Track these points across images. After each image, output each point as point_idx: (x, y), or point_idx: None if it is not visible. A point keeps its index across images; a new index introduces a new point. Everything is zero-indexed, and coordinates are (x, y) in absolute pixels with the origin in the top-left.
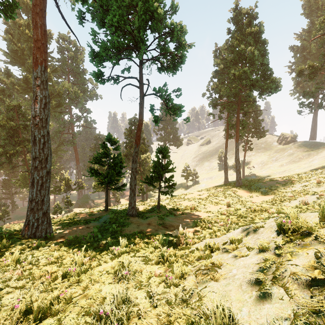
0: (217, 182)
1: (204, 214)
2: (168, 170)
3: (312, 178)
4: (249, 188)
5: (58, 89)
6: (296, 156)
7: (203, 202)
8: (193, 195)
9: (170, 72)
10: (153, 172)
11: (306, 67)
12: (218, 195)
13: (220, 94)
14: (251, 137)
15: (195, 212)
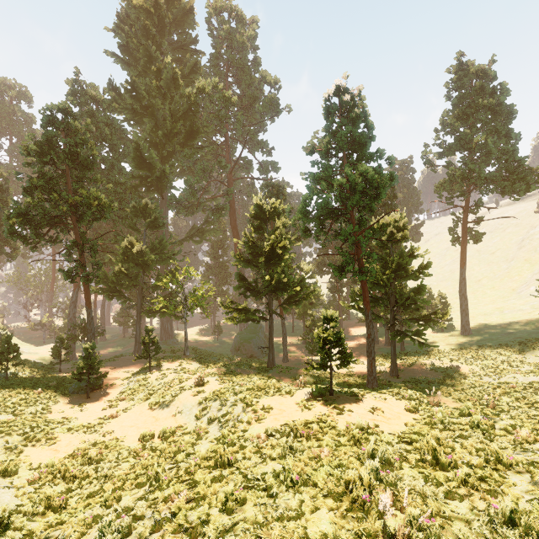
0: None
1: None
2: None
3: None
4: None
5: (186, 96)
6: None
7: None
8: None
9: None
10: None
11: None
12: None
13: None
14: None
15: None
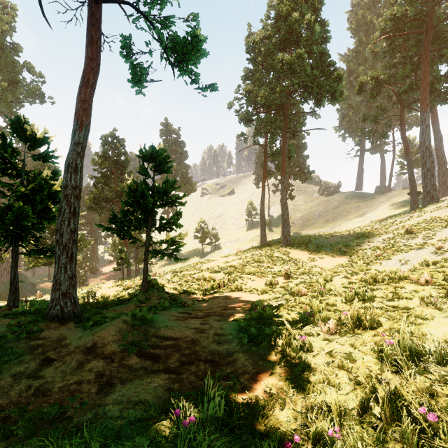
0: (246, 245)
1: (247, 295)
2: (168, 202)
3: (391, 228)
4: (305, 246)
5: None
6: (343, 209)
7: (239, 273)
8: (216, 263)
9: None
10: (128, 204)
11: (368, 80)
12: (260, 260)
13: (257, 102)
14: (293, 179)
15: (227, 292)
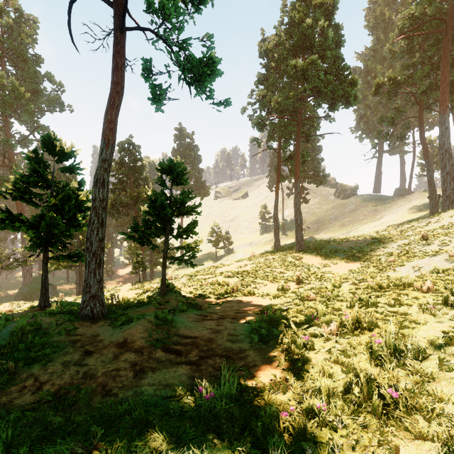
0: (259, 249)
1: (260, 300)
2: (184, 211)
3: (407, 234)
4: (319, 252)
5: None
6: (360, 213)
7: (252, 278)
8: (229, 268)
9: None
10: (149, 214)
11: (385, 81)
12: (273, 265)
13: (270, 107)
14: (307, 183)
15: (240, 297)
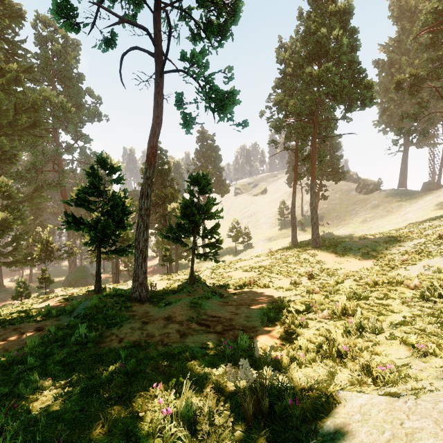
0: (278, 244)
1: (273, 292)
2: (209, 216)
3: (425, 233)
4: (334, 249)
5: (32, 98)
6: (383, 209)
7: (268, 273)
8: (248, 263)
9: (214, 34)
10: (181, 218)
11: (406, 77)
12: (288, 261)
13: (287, 110)
14: (326, 180)
15: (256, 288)
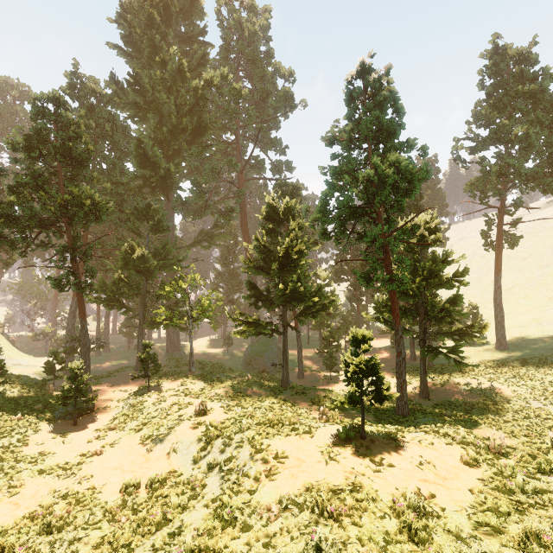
0: None
1: None
2: None
3: None
4: None
5: (193, 89)
6: None
7: None
8: None
9: None
10: None
11: None
12: None
13: None
14: None
15: None
